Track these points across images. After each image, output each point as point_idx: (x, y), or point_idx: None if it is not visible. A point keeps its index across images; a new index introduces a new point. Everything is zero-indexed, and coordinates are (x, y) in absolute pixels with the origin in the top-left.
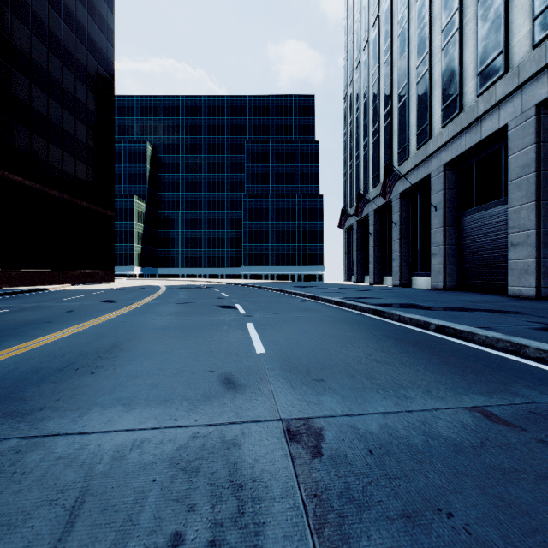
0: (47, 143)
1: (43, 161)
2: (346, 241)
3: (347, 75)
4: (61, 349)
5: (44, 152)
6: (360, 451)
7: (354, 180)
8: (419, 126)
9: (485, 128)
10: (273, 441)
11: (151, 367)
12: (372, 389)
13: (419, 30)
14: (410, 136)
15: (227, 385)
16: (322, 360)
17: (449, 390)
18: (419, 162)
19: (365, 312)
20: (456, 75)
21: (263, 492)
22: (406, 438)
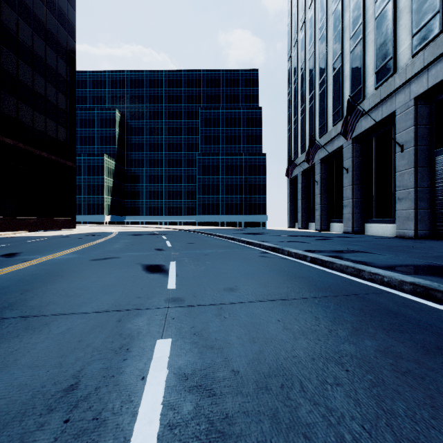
0: None
1: None
2: (290, 191)
3: (291, 38)
4: None
5: None
6: None
7: (299, 133)
8: (379, 63)
9: None
10: None
11: None
12: None
13: None
14: (366, 77)
15: None
16: None
17: None
18: (380, 101)
19: (390, 287)
20: None
21: None
22: None
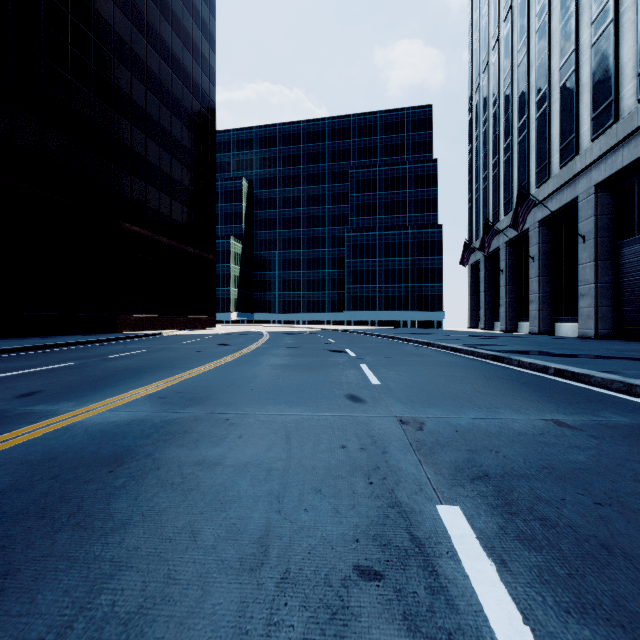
0: (159, 192)
1: (156, 210)
2: (471, 280)
3: (472, 81)
4: (217, 376)
5: (156, 202)
6: (450, 430)
7: (481, 206)
8: (562, 139)
9: None
10: (390, 423)
11: (291, 388)
12: (469, 407)
13: (563, 23)
14: (552, 152)
15: (353, 399)
16: (430, 390)
17: (537, 411)
18: (563, 183)
19: (483, 359)
20: (610, 76)
21: (386, 438)
22: (485, 428)
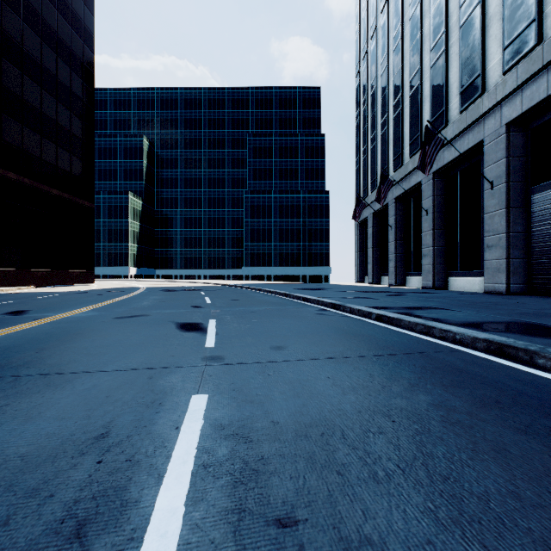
0: (0, 114)
1: None
2: (358, 238)
3: (359, 49)
4: None
5: None
6: None
7: (369, 166)
8: (464, 80)
9: None
10: None
11: None
12: None
13: None
14: (449, 98)
15: None
16: None
17: None
18: (466, 127)
19: (461, 345)
20: None
21: None
22: None
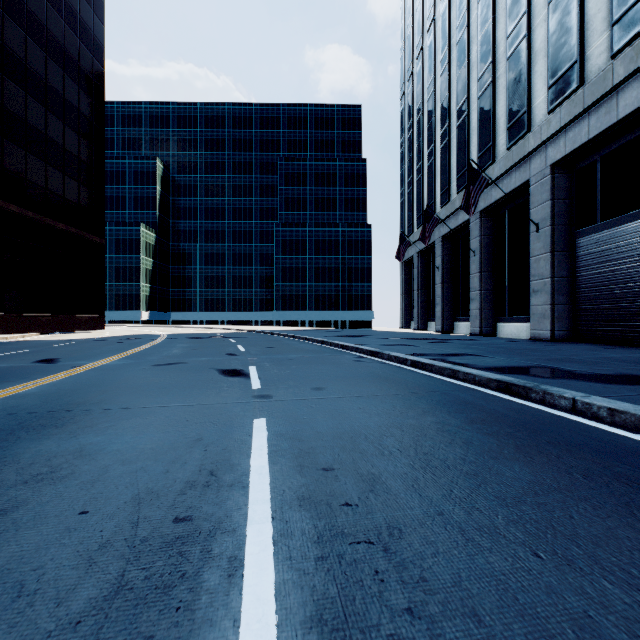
0: (1, 139)
1: None
2: (403, 279)
3: (404, 69)
4: None
5: None
6: None
7: (415, 200)
8: (511, 116)
9: (624, 103)
10: None
11: None
12: None
13: None
14: (497, 132)
15: None
16: None
17: None
18: (512, 165)
19: (479, 386)
20: (574, 34)
21: None
22: None
